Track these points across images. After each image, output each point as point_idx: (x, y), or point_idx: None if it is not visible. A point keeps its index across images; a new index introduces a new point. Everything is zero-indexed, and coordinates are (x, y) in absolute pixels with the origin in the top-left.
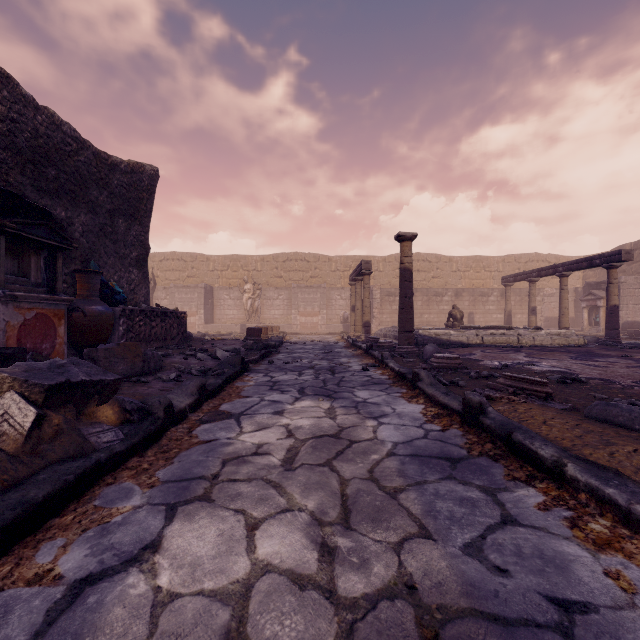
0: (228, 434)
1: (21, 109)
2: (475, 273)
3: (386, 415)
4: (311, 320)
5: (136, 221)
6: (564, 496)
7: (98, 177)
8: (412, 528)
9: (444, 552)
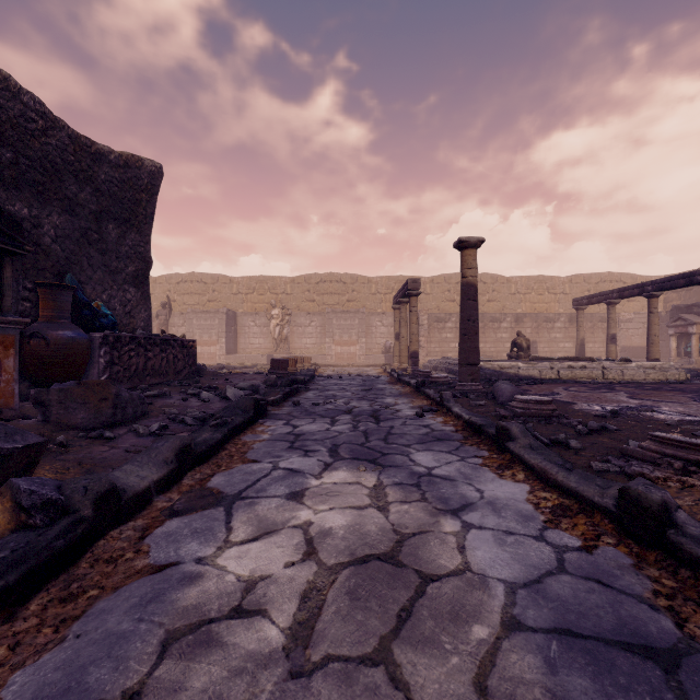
0: (202, 548)
1: None
2: (537, 296)
3: (471, 505)
4: (348, 350)
5: (133, 228)
6: None
7: (77, 168)
8: None
9: None
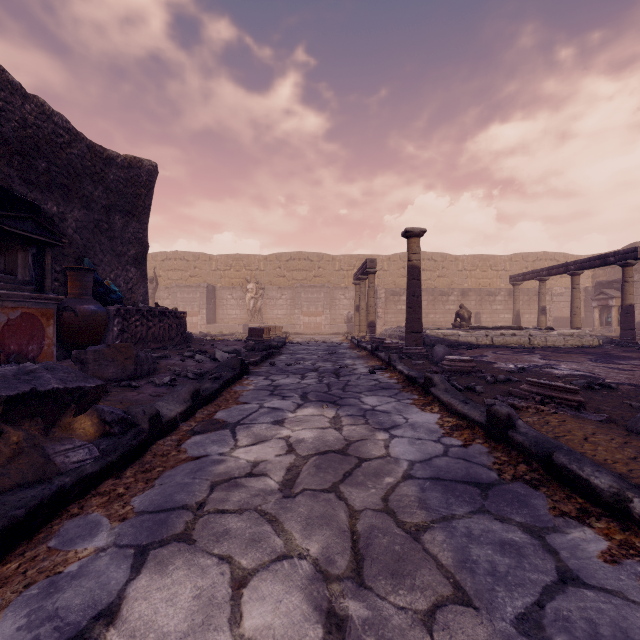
0: (221, 449)
1: (7, 97)
2: (481, 272)
3: (398, 426)
4: (314, 320)
5: (134, 218)
6: (633, 542)
7: (93, 171)
8: (444, 588)
9: (491, 629)
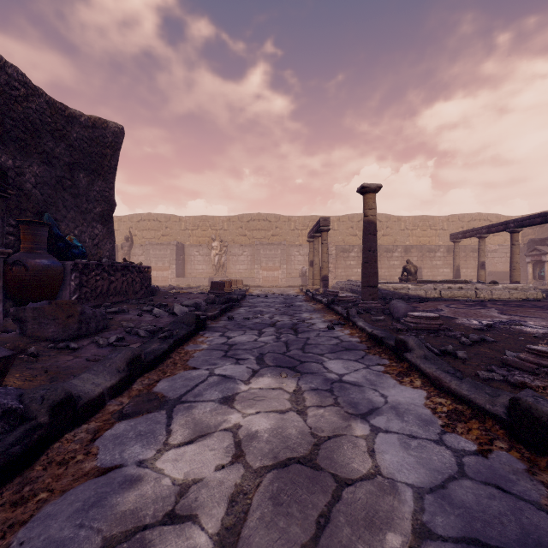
0: (143, 451)
1: None
2: (422, 231)
3: (377, 410)
4: (272, 274)
5: (99, 177)
6: None
7: (53, 128)
8: None
9: None
